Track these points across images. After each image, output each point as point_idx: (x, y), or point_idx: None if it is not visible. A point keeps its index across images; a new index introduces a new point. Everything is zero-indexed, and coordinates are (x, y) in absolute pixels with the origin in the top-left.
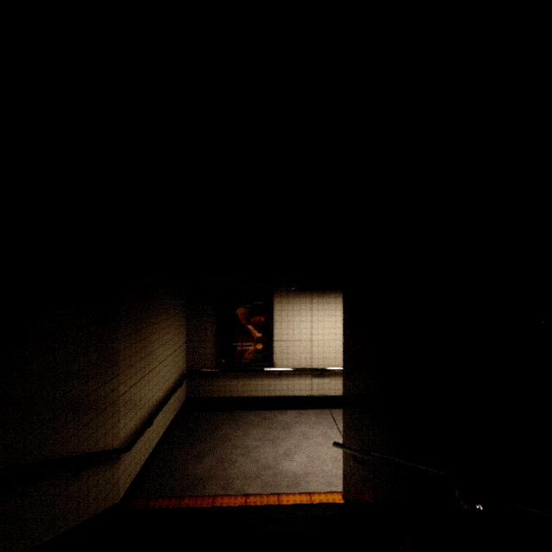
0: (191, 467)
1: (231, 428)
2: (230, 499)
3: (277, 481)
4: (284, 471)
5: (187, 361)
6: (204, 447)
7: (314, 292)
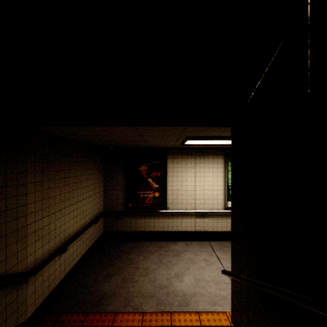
0: (100, 285)
1: (135, 254)
2: (129, 316)
3: (170, 300)
4: (175, 290)
5: (104, 205)
6: (113, 268)
7: (197, 155)
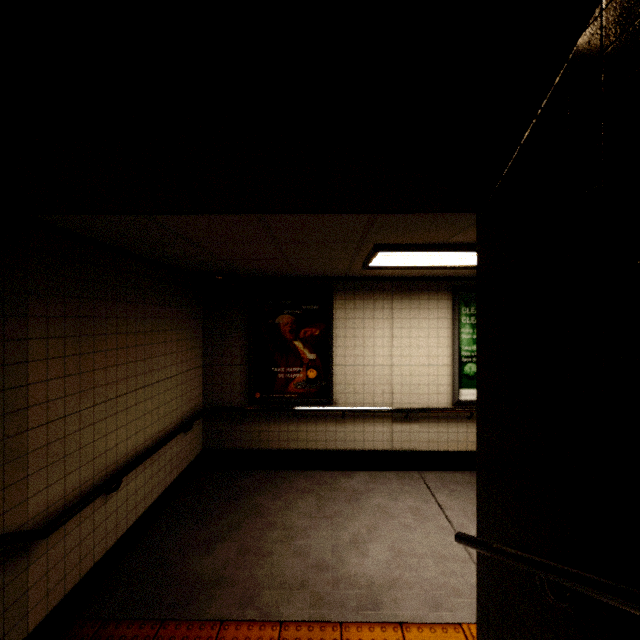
0: (192, 560)
1: (267, 496)
2: (251, 631)
3: (339, 595)
4: (351, 575)
5: (204, 395)
6: (221, 525)
7: (395, 292)
